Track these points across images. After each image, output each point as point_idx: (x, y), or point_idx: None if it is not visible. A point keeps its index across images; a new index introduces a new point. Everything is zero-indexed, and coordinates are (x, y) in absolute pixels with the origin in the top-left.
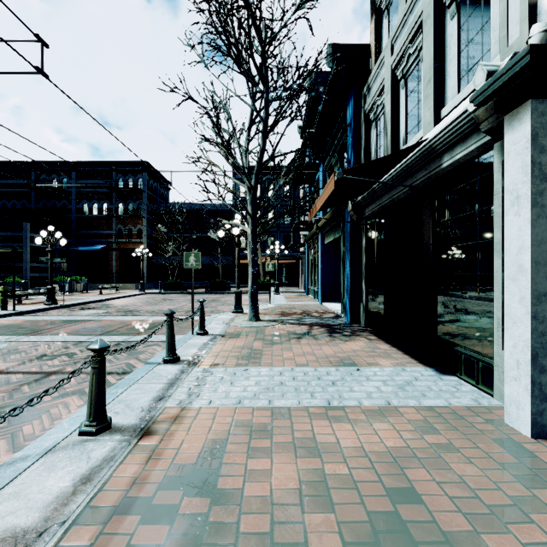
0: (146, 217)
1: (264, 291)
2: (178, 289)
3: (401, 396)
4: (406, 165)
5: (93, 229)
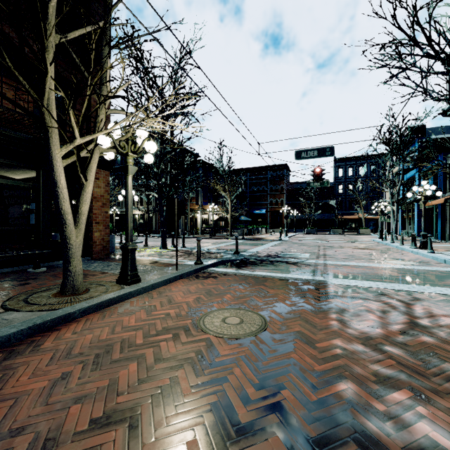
0: (285, 193)
1: (366, 234)
2: (313, 232)
3: None
4: None
5: (257, 201)
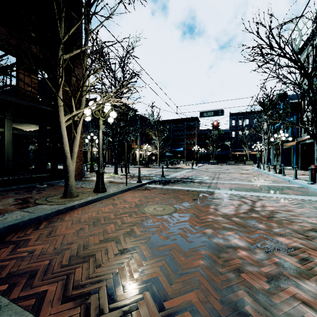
0: (196, 137)
1: (250, 164)
2: (215, 163)
3: (307, 172)
4: (310, 138)
5: (177, 142)
